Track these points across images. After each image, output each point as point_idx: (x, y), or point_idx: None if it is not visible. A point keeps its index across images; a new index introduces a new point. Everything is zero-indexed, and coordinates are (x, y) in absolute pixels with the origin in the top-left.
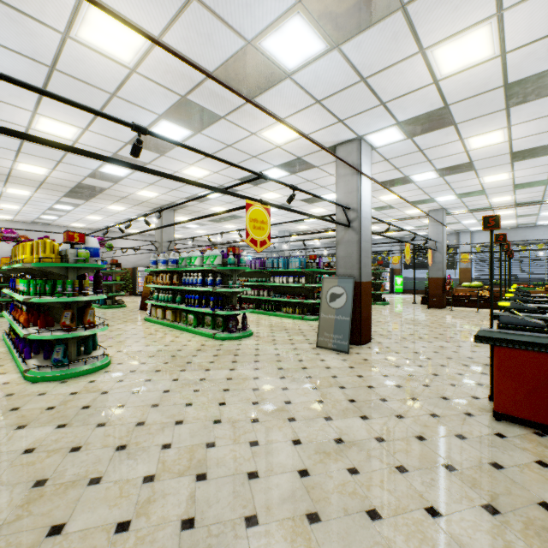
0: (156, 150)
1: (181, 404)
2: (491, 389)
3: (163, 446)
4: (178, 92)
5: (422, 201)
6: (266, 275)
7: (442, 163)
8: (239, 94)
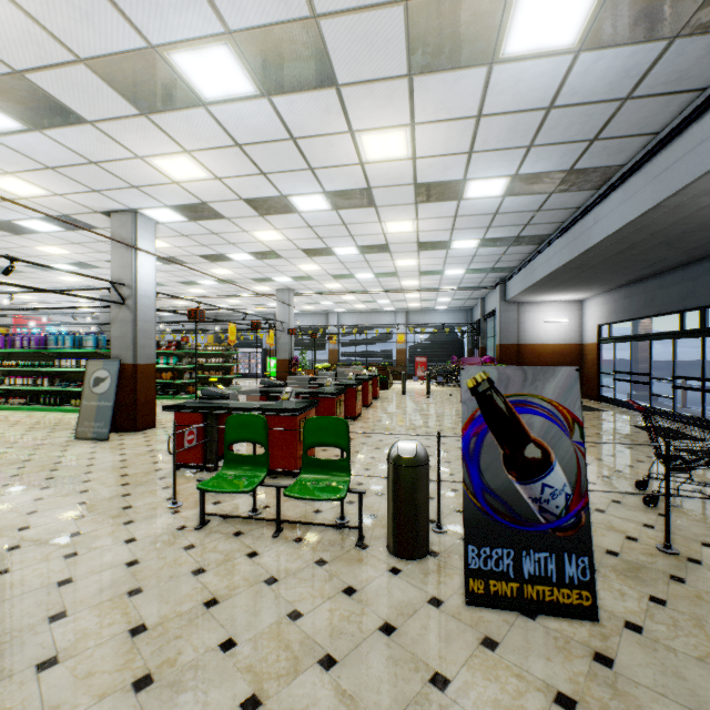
0: None
1: None
2: None
3: None
4: None
5: (263, 279)
6: (51, 357)
7: (248, 248)
8: None
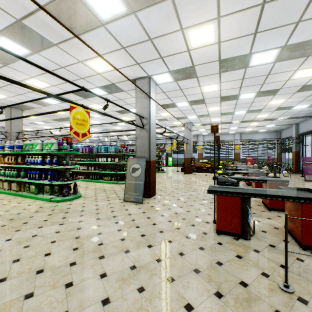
0: None
1: (9, 261)
2: (214, 217)
3: None
4: (13, 14)
5: (181, 118)
6: (93, 156)
7: (191, 98)
8: (62, 24)
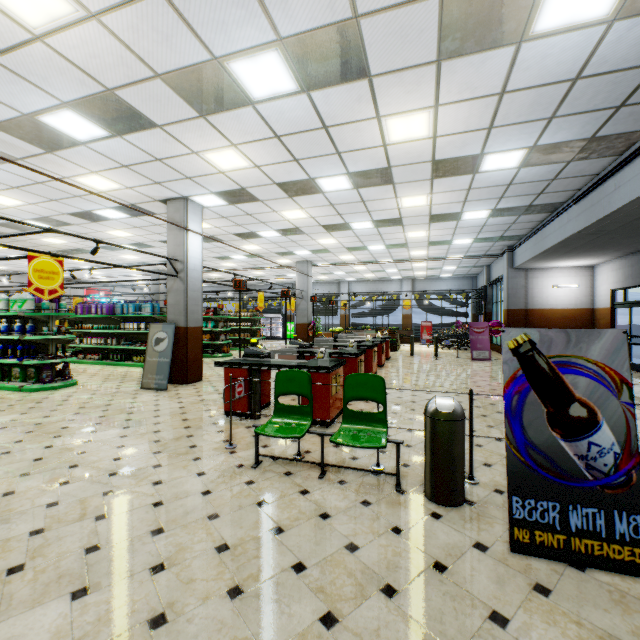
0: None
1: None
2: None
3: None
4: None
5: (285, 253)
6: (118, 321)
7: (276, 226)
8: (11, 161)
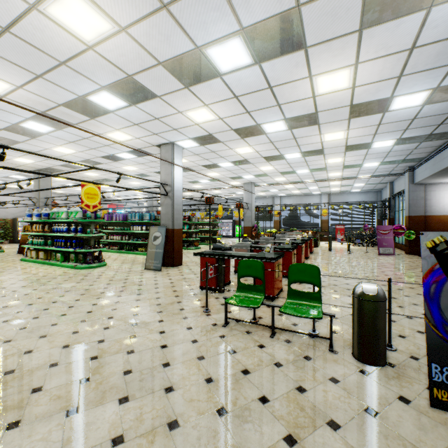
0: (27, 135)
1: (35, 298)
2: None
3: (17, 312)
4: (39, 109)
5: (236, 177)
6: (129, 225)
7: (231, 159)
8: (72, 126)
